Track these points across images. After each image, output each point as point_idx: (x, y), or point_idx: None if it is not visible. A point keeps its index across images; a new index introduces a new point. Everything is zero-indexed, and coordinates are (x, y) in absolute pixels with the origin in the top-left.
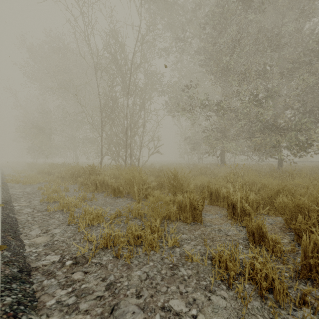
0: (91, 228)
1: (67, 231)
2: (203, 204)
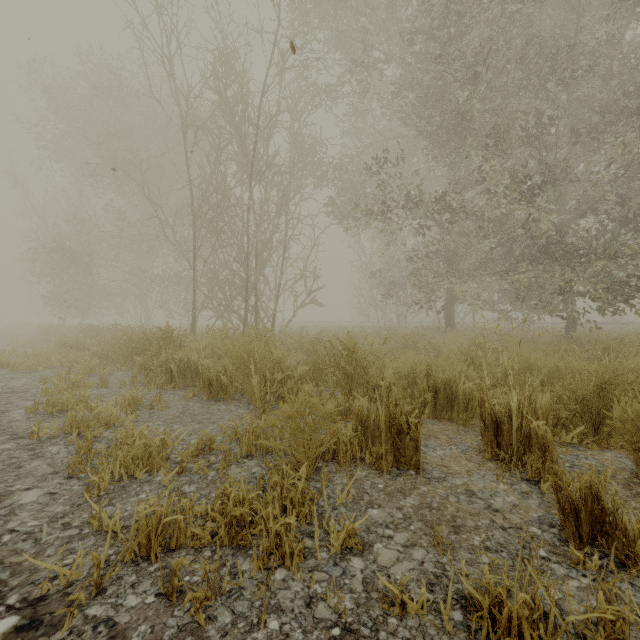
0: (126, 487)
1: (56, 496)
2: (420, 419)
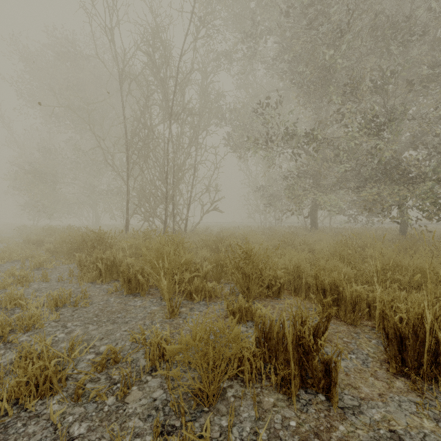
0: (8, 428)
1: None
2: (324, 334)
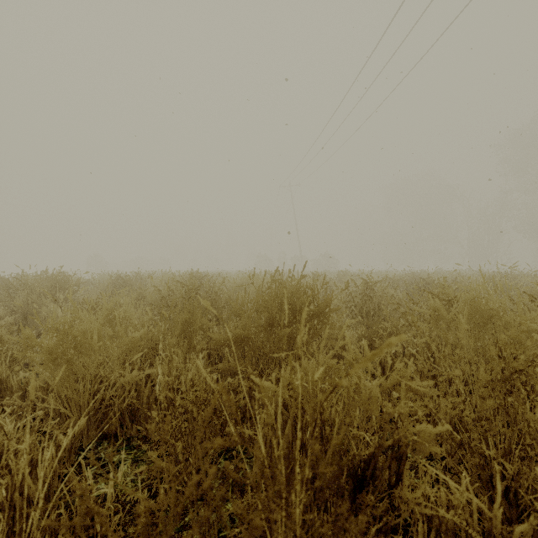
0: None
1: None
2: None
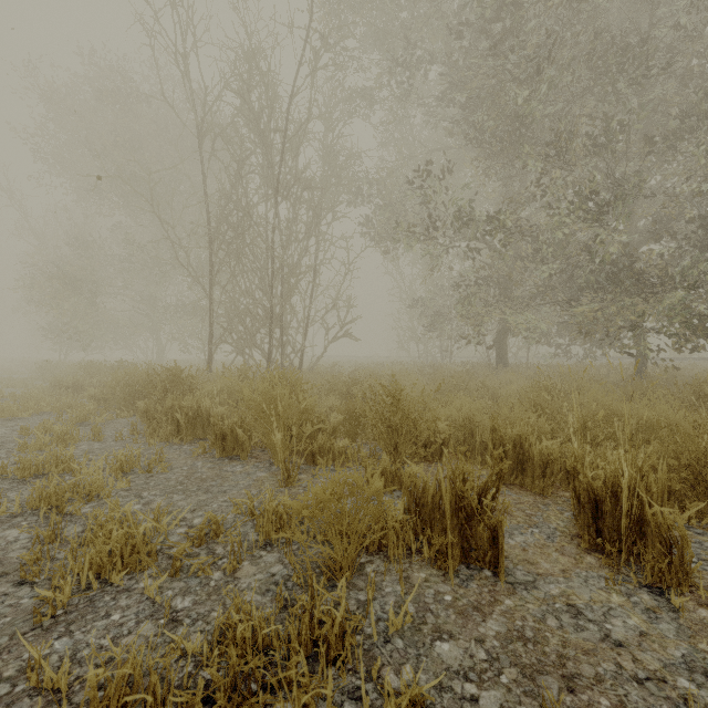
0: (95, 601)
1: None
2: (494, 497)
